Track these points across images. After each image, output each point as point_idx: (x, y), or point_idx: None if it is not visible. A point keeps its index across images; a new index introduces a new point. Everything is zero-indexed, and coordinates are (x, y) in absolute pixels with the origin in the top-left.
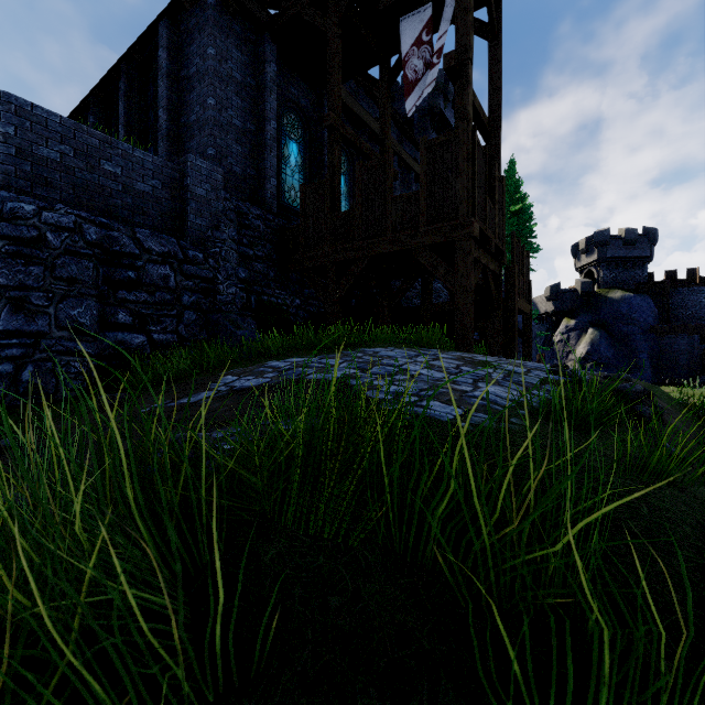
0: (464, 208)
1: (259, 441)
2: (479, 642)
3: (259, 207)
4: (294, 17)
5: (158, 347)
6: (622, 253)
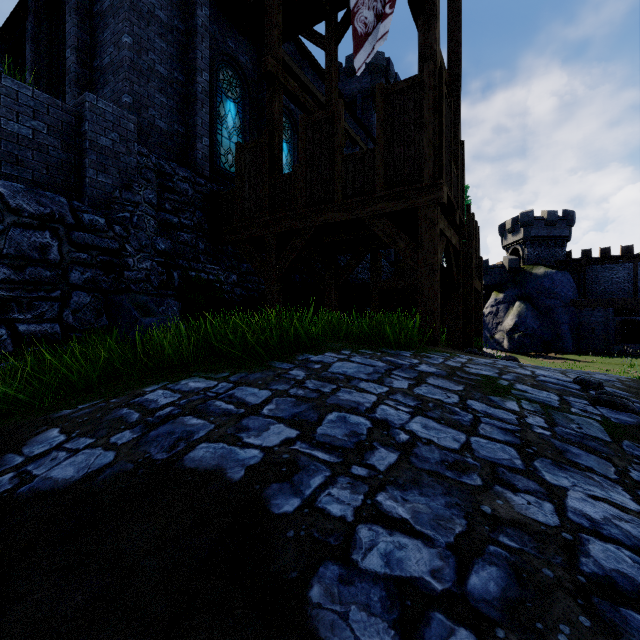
0: (430, 168)
1: None
2: None
3: (189, 170)
4: None
5: (27, 342)
6: (545, 233)
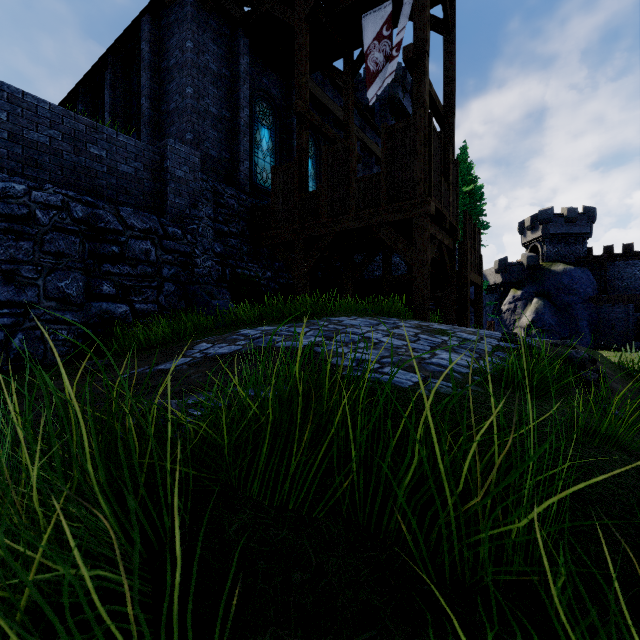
0: (421, 188)
1: (227, 410)
2: (443, 622)
3: (233, 187)
4: (266, 13)
5: (139, 316)
6: (564, 230)
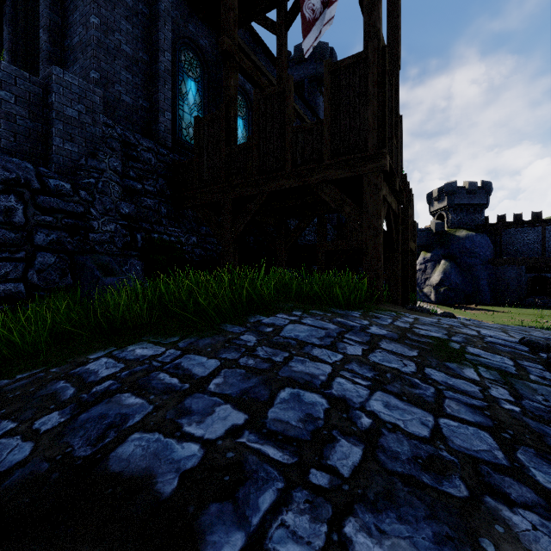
0: (374, 138)
1: None
2: None
3: (153, 141)
4: None
5: None
6: (466, 201)
